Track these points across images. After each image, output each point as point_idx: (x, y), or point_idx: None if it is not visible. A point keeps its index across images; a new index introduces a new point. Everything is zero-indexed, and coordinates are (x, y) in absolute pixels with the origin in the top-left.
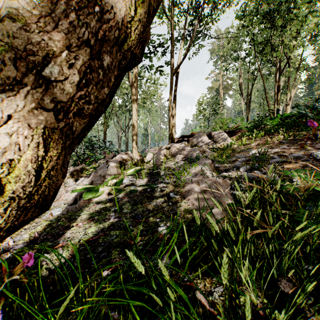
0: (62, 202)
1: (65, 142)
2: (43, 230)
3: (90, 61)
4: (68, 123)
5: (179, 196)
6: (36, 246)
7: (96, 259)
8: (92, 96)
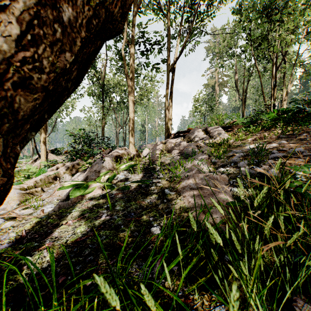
0: (56, 197)
1: (1, 124)
2: (31, 228)
3: (39, 7)
4: (4, 96)
5: (174, 192)
6: (21, 247)
7: (81, 264)
8: (46, 61)
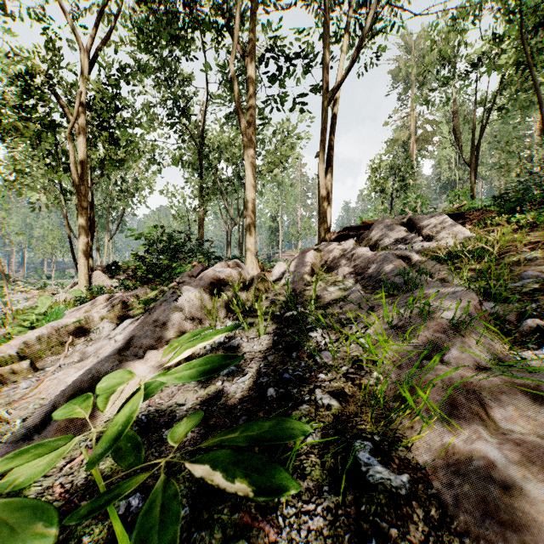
0: (36, 403)
1: None
2: None
3: None
4: None
5: (405, 478)
6: None
7: None
8: None
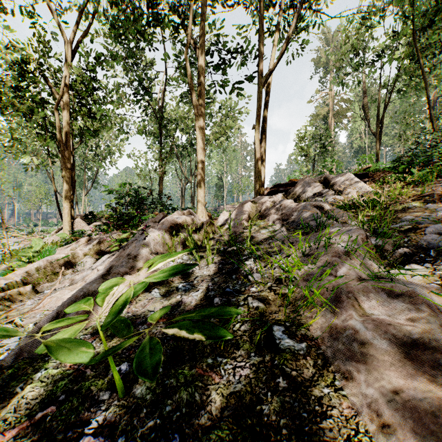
0: (41, 314)
1: None
2: None
3: None
4: None
5: (303, 344)
6: None
7: None
8: None
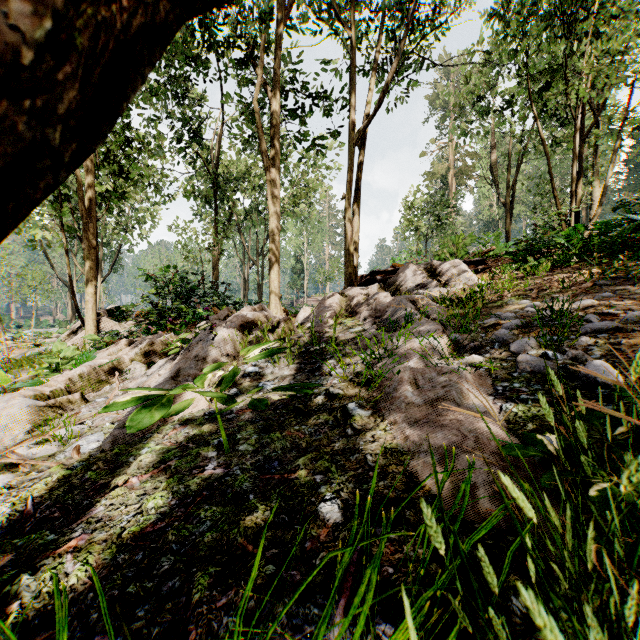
0: (110, 417)
1: None
2: (48, 492)
3: None
4: None
5: (370, 411)
6: (17, 544)
7: (149, 602)
8: None
